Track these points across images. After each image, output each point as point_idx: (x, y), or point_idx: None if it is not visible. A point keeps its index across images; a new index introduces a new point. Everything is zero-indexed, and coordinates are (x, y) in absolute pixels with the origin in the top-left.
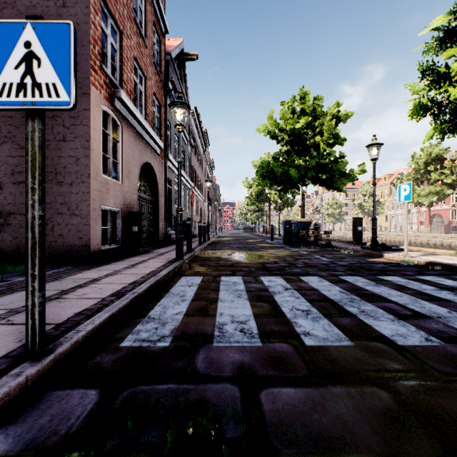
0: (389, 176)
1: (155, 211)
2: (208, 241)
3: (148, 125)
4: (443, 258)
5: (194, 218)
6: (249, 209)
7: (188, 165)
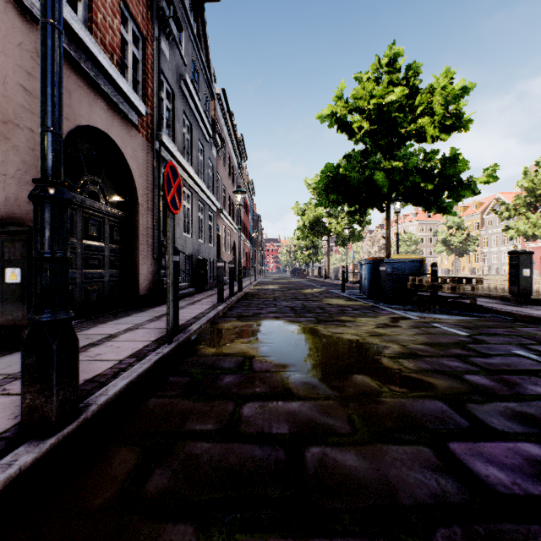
0: (480, 203)
1: (131, 239)
2: (237, 294)
3: (85, 31)
4: None
5: (223, 256)
6: (299, 246)
7: (212, 175)
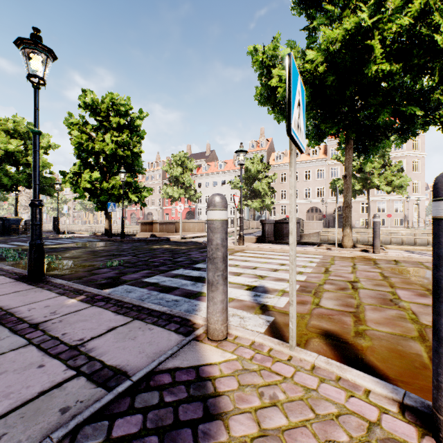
0: None
1: None
2: None
3: None
4: (82, 235)
5: None
6: None
7: None
